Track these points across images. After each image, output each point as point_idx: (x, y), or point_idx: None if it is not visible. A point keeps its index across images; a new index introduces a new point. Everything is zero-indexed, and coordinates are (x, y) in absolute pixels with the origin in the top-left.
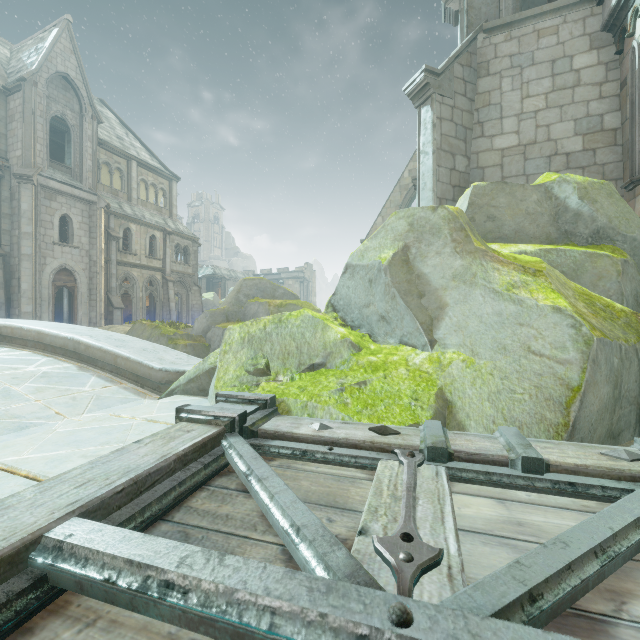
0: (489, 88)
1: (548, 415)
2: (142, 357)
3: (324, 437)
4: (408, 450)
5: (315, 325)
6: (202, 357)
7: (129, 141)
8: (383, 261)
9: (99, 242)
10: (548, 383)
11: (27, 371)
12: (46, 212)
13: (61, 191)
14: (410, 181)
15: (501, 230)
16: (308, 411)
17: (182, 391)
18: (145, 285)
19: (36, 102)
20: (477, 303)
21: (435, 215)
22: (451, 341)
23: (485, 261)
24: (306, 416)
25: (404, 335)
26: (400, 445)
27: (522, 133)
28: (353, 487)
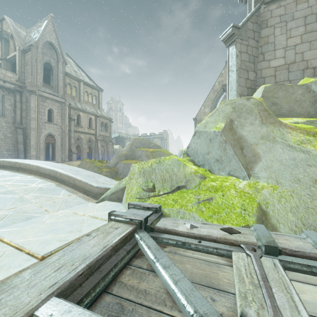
0: (267, 34)
1: None
2: (87, 180)
3: (194, 234)
4: (249, 245)
5: (179, 164)
6: (114, 177)
7: (79, 73)
8: (218, 129)
9: (66, 121)
10: None
11: (32, 187)
12: (42, 108)
13: (48, 97)
14: (219, 87)
15: (280, 110)
16: (180, 215)
17: (108, 199)
18: (87, 142)
19: (37, 56)
20: (278, 152)
21: (248, 102)
22: (262, 175)
23: (281, 128)
24: (179, 218)
25: (231, 170)
26: (244, 242)
27: (287, 57)
28: (220, 271)
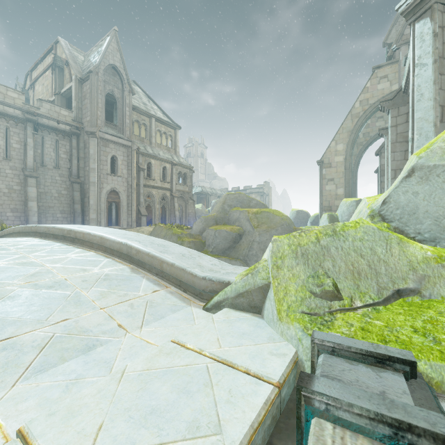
0: None
1: None
2: (184, 263)
3: None
4: None
5: (386, 238)
6: (200, 250)
7: (150, 105)
8: None
9: (133, 172)
10: None
11: (93, 273)
12: (103, 154)
13: (111, 140)
14: (361, 110)
15: None
16: None
17: (230, 305)
18: (160, 200)
19: (98, 85)
20: None
21: None
22: None
23: None
24: None
25: None
26: None
27: None
28: None
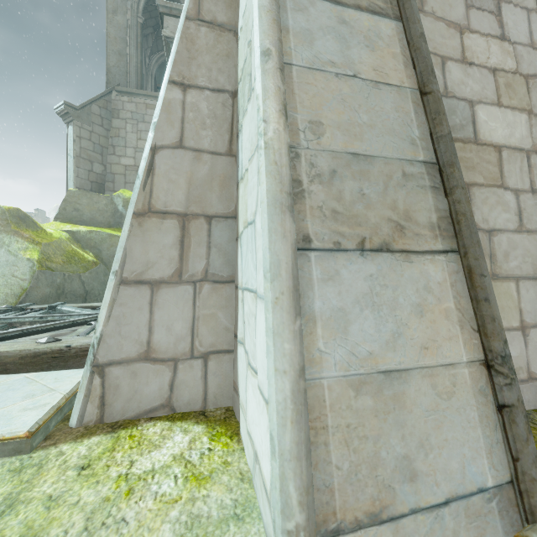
0: (119, 126)
1: (10, 300)
2: None
3: None
4: None
5: None
6: None
7: None
8: None
9: None
10: (15, 288)
11: None
12: None
13: None
14: None
15: (82, 217)
16: None
17: None
18: None
19: None
20: (1, 256)
21: None
22: None
23: (13, 236)
24: None
25: None
26: None
27: (137, 159)
28: None
